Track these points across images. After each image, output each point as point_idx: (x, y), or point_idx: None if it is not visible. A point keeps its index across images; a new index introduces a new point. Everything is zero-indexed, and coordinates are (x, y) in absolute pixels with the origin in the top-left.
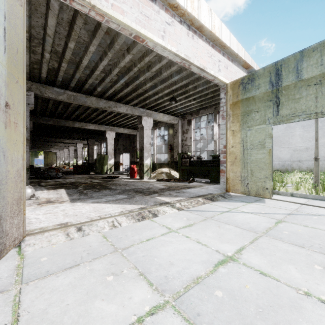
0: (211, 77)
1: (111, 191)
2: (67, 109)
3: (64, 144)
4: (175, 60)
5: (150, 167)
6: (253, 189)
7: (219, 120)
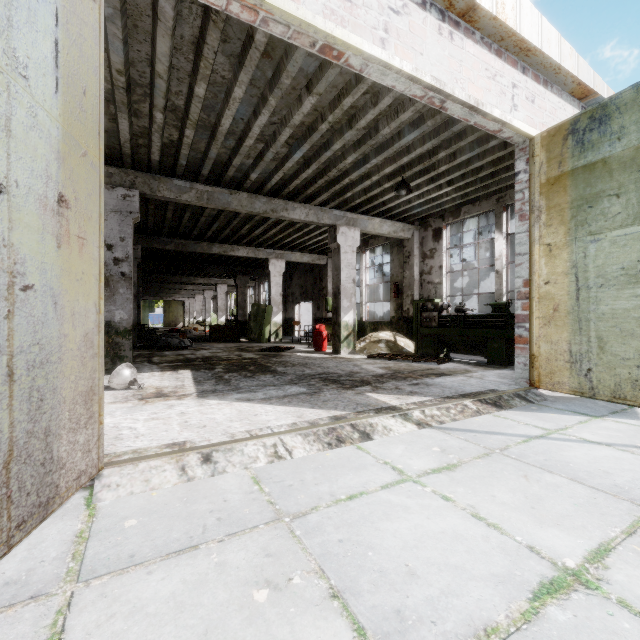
0: (494, 126)
1: (275, 378)
2: (199, 220)
3: (196, 286)
4: (410, 92)
5: (354, 329)
6: (605, 384)
7: (507, 226)
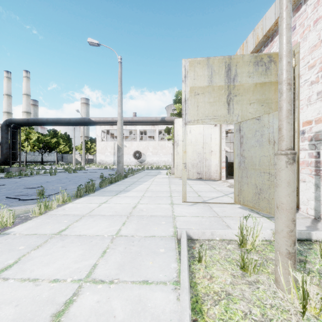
0: None
1: None
2: None
3: None
4: None
5: None
6: None
7: None
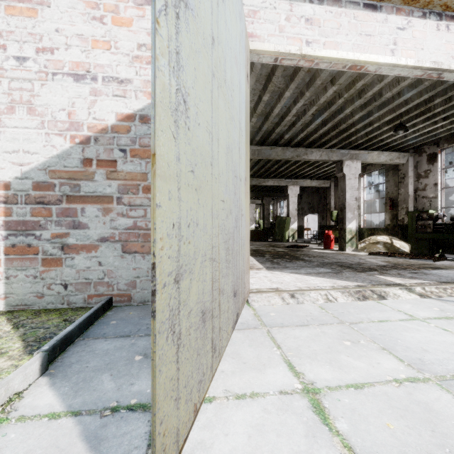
0: None
1: (306, 263)
2: None
3: None
4: (412, 74)
5: (356, 233)
6: None
7: None
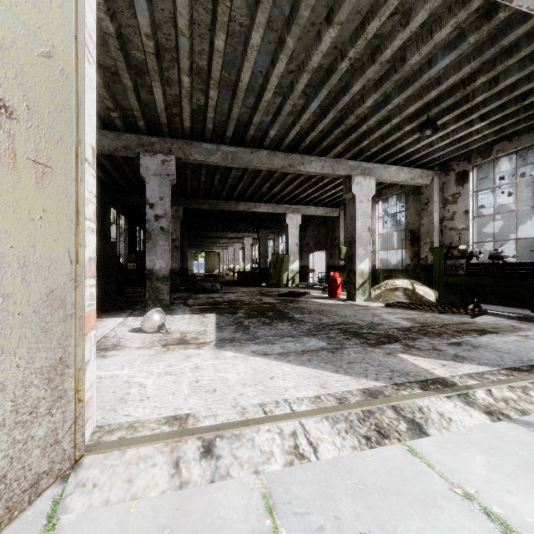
0: None
1: (293, 326)
2: (226, 182)
3: (228, 240)
4: None
5: (369, 277)
6: None
7: None
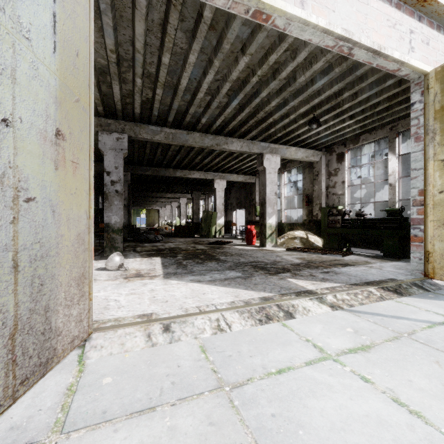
0: (393, 66)
1: (219, 264)
2: (167, 154)
3: (166, 199)
4: (323, 43)
5: (276, 229)
6: None
7: (399, 148)
